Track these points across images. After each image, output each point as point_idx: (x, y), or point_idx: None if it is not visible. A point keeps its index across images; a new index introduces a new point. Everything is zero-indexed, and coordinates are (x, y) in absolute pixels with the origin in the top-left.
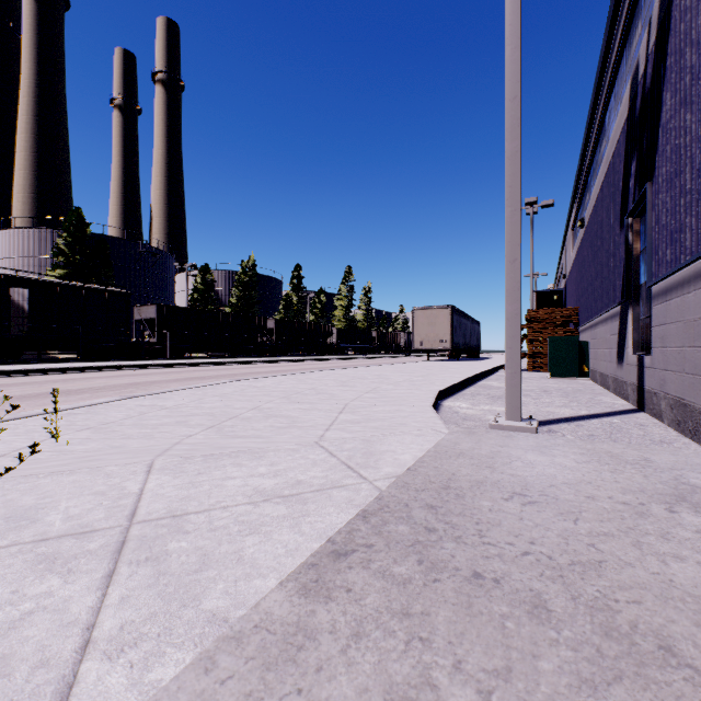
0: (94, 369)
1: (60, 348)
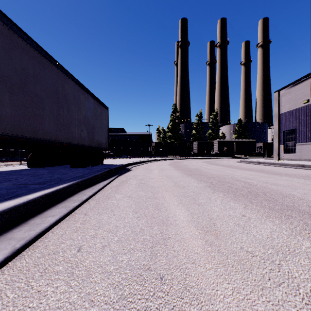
0: (251, 158)
1: (241, 154)
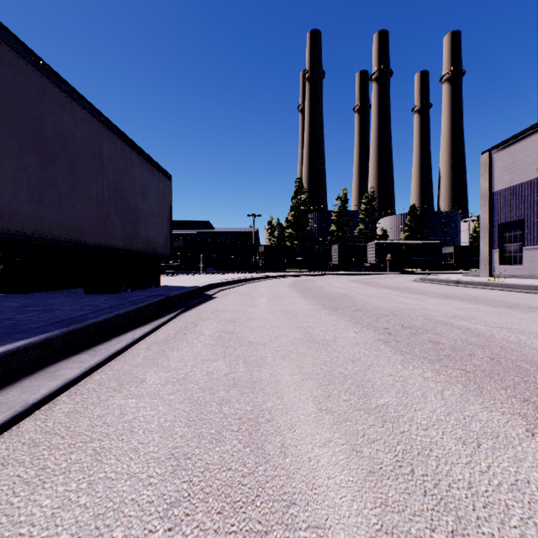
0: (434, 273)
1: (416, 266)
